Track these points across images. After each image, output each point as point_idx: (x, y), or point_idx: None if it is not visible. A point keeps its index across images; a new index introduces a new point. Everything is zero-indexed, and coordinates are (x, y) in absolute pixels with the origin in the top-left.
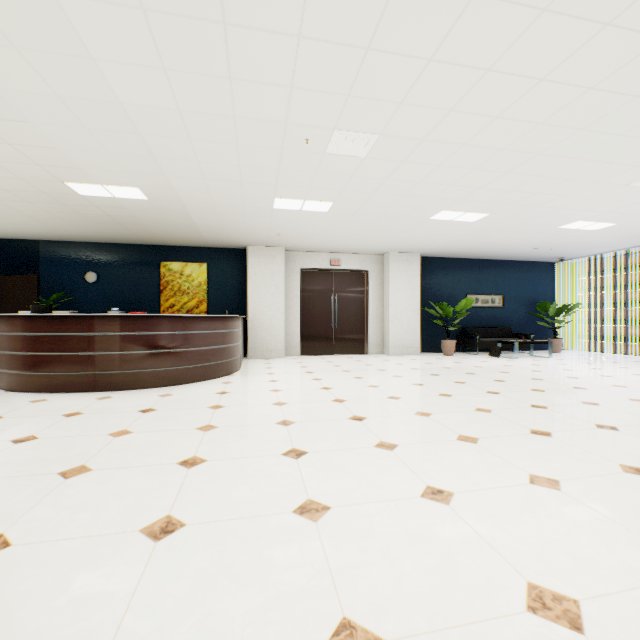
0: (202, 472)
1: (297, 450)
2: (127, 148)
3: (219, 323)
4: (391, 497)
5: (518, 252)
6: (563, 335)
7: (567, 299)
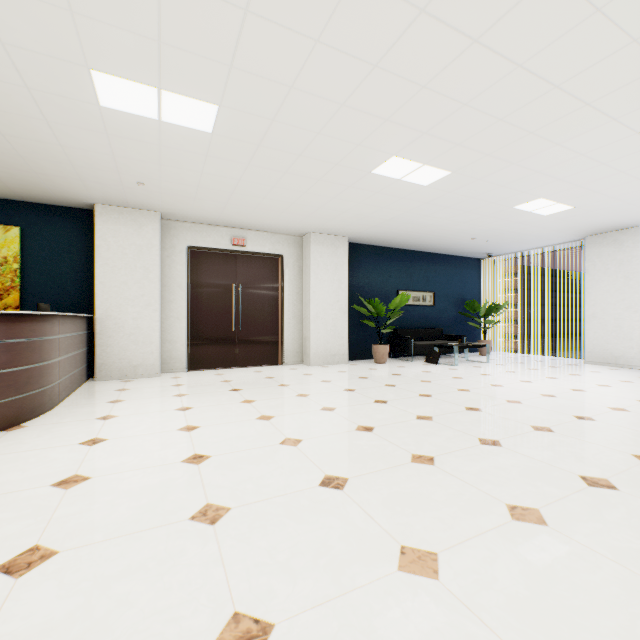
0: None
1: None
2: None
3: None
4: None
5: (454, 243)
6: (488, 336)
7: (491, 298)
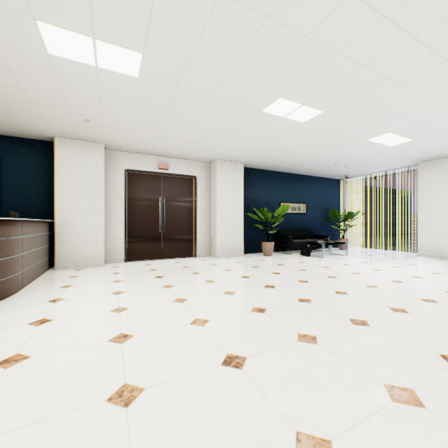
0: None
1: None
2: None
3: None
4: None
5: (321, 167)
6: (345, 235)
7: (347, 208)
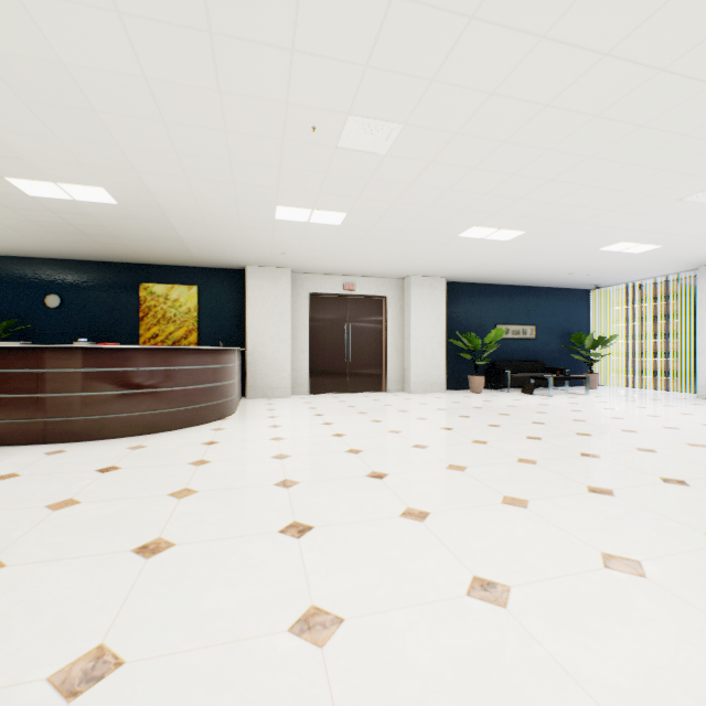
0: (165, 564)
1: (299, 524)
2: (81, 131)
3: (209, 357)
4: (427, 598)
5: (552, 277)
6: (599, 369)
7: (603, 330)
